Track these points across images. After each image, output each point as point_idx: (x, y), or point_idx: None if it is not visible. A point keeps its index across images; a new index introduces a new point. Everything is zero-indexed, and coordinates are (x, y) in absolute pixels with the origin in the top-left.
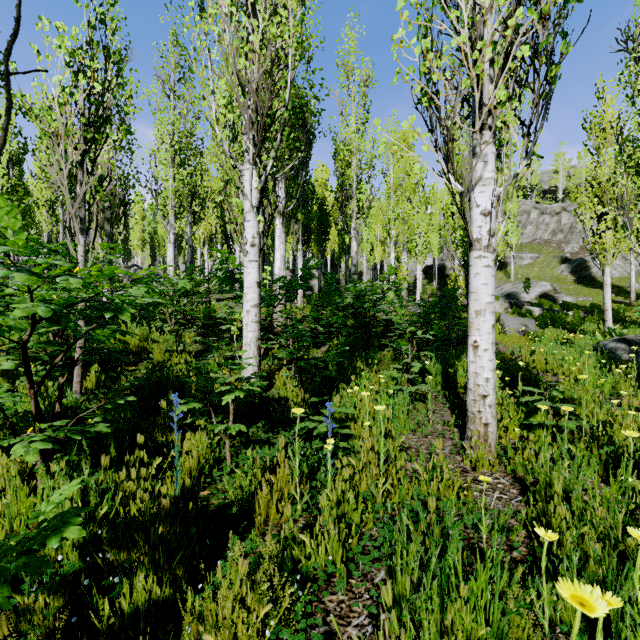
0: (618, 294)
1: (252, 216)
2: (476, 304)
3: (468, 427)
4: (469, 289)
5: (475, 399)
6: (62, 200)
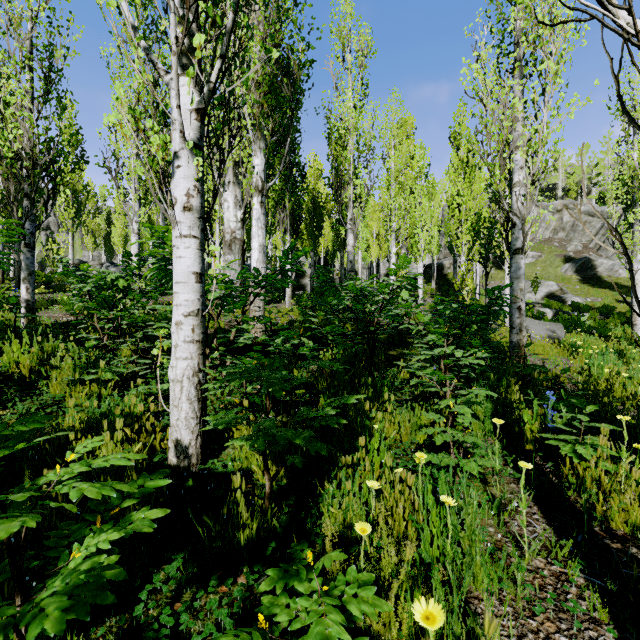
0: (628, 294)
1: (186, 158)
2: None
3: None
4: None
5: None
6: None
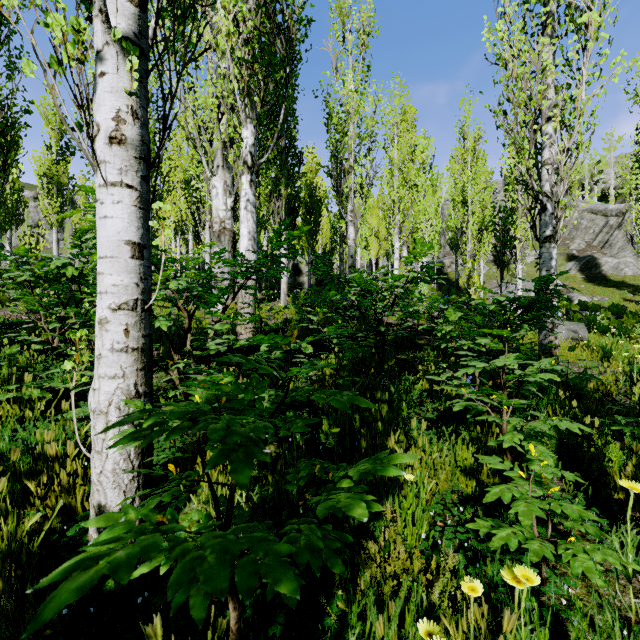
0: (635, 293)
1: (114, 61)
2: None
3: None
4: None
5: None
6: None
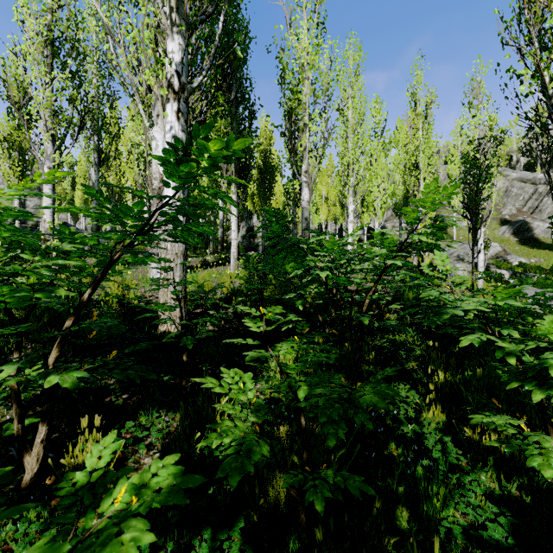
0: None
1: None
2: None
3: None
4: None
5: None
6: None
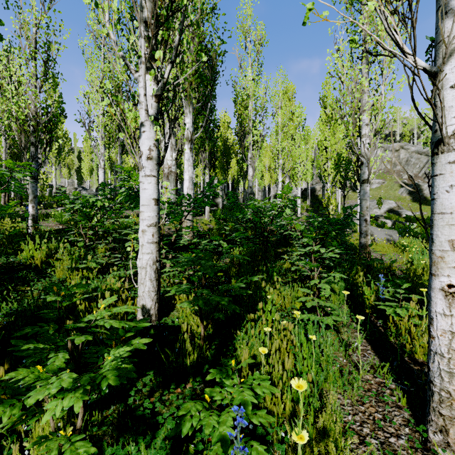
0: None
1: (148, 126)
2: (452, 230)
3: (437, 408)
4: (436, 208)
5: (451, 371)
6: (4, 130)
